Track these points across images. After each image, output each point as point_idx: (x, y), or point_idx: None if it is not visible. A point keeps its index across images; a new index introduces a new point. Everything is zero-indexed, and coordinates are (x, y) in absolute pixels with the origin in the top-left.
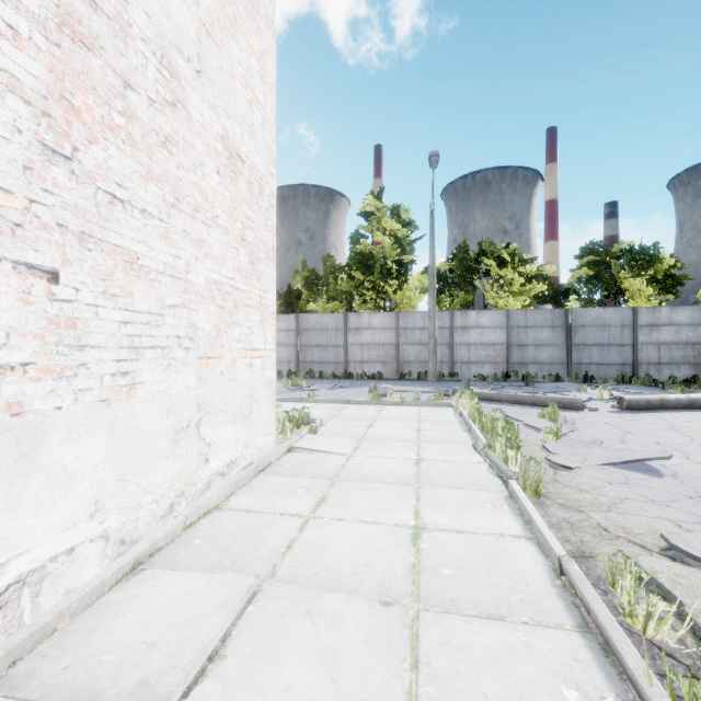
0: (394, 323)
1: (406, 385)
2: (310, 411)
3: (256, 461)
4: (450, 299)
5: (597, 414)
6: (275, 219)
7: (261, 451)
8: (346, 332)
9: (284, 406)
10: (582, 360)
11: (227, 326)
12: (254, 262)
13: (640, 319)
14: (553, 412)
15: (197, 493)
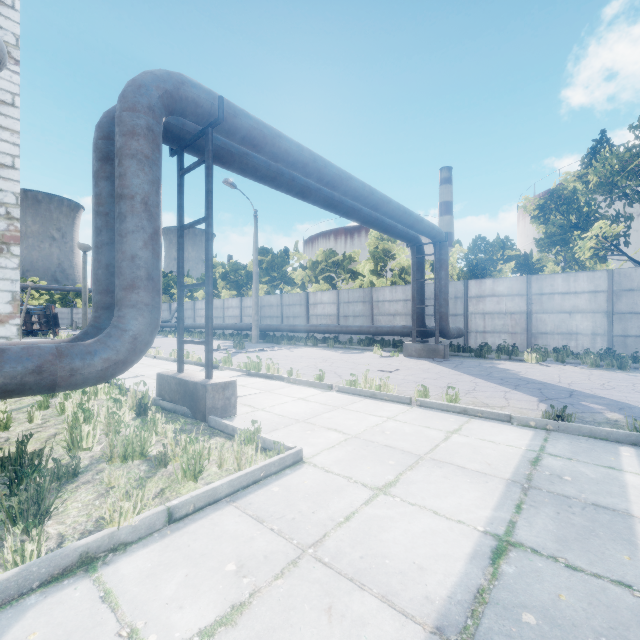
0: None
1: None
2: None
3: None
4: None
5: None
6: None
7: None
8: None
9: None
10: None
11: None
12: None
13: (74, 311)
14: None
15: None
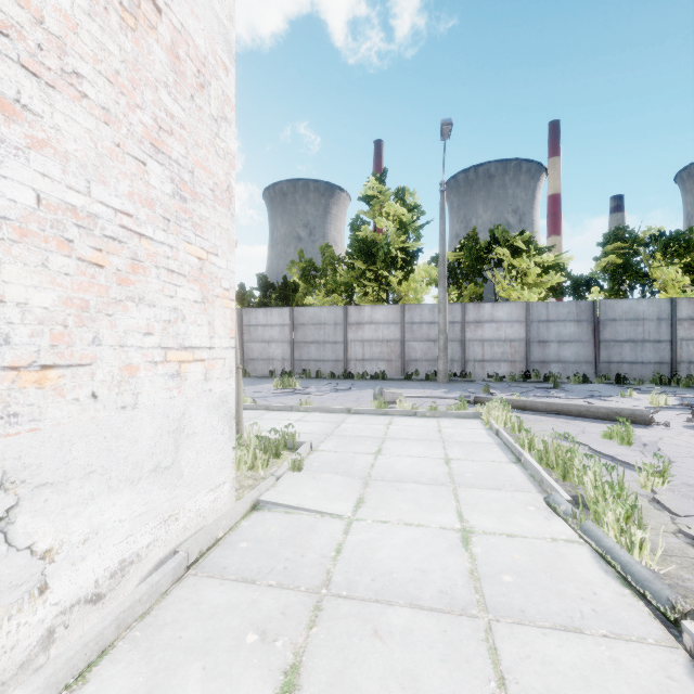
0: (399, 317)
1: (414, 386)
2: (299, 425)
3: (183, 549)
4: (457, 292)
5: (674, 431)
6: (233, 142)
7: (202, 518)
8: (346, 327)
9: (268, 418)
10: (612, 359)
11: (110, 304)
12: (186, 197)
13: (679, 311)
14: (624, 431)
15: (1, 678)
